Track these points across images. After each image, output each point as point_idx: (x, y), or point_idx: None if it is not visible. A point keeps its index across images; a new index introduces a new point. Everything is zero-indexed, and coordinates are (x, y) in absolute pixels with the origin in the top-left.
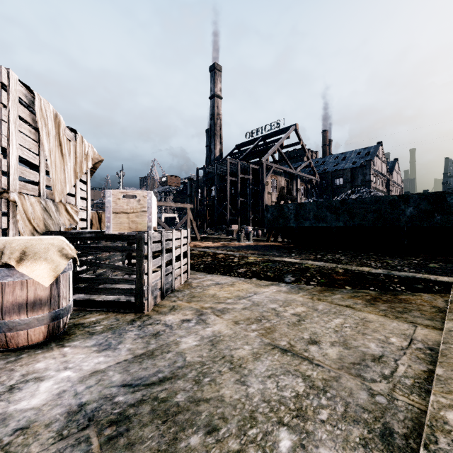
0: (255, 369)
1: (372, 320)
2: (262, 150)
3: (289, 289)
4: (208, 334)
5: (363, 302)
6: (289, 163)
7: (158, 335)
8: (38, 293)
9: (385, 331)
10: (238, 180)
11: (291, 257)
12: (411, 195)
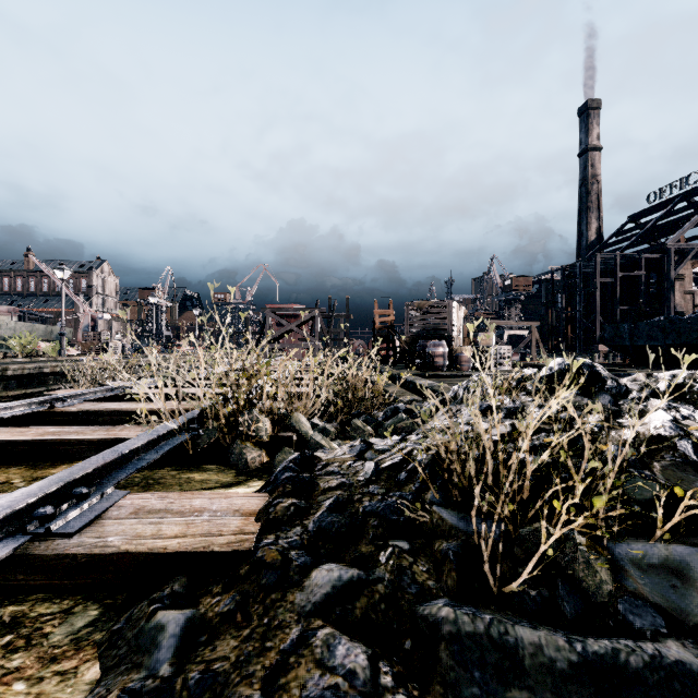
0: None
1: None
2: (677, 221)
3: None
4: None
5: None
6: None
7: None
8: (467, 359)
9: None
10: (615, 282)
11: None
12: None
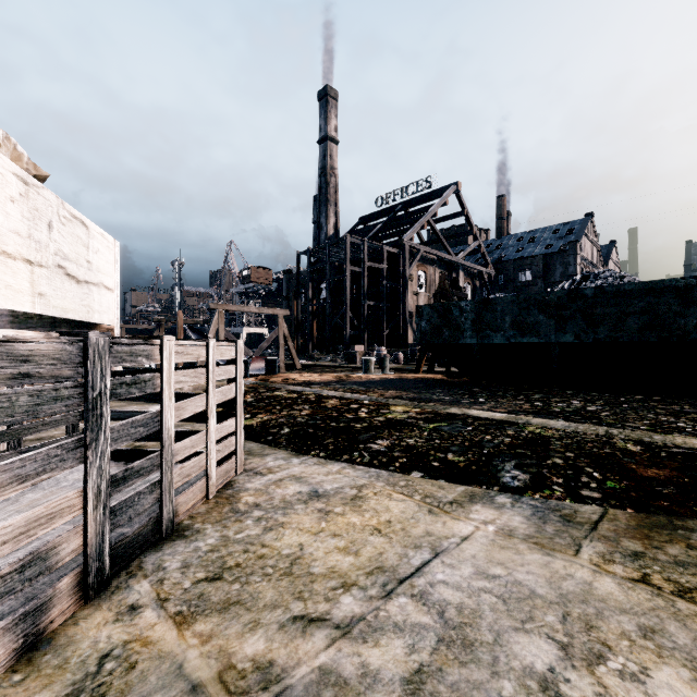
0: None
1: None
2: (404, 224)
3: (532, 521)
4: None
5: None
6: (446, 245)
7: None
8: None
9: None
10: (364, 272)
11: (482, 407)
12: None
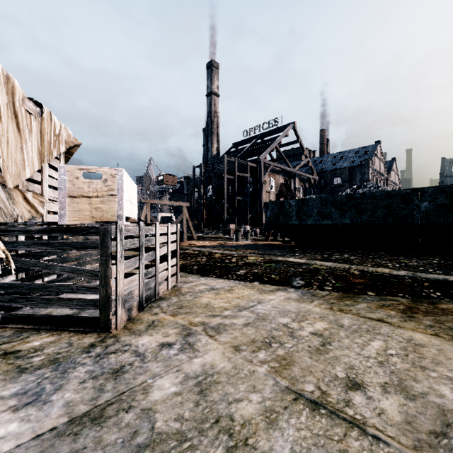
0: (271, 450)
1: (423, 342)
2: (260, 148)
3: (299, 295)
4: (195, 370)
5: (398, 314)
6: (287, 161)
7: (121, 372)
8: None
9: (451, 363)
10: (235, 179)
11: (295, 257)
12: (426, 188)
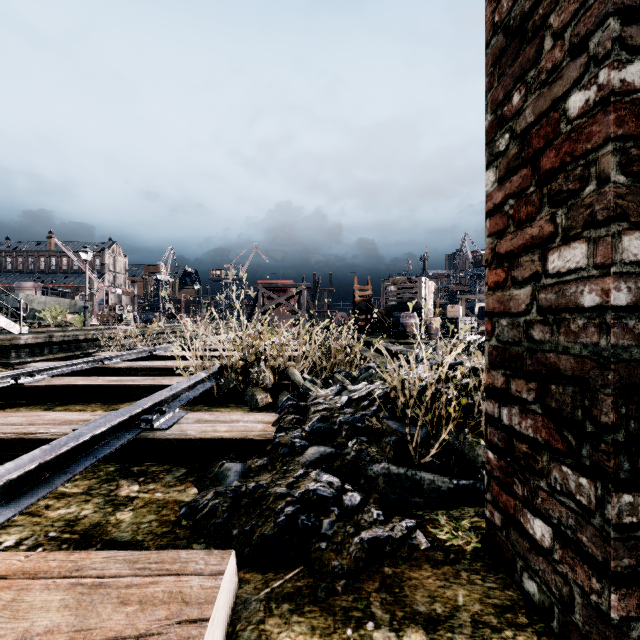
0: None
1: None
2: None
3: None
4: None
5: None
6: None
7: None
8: (436, 329)
9: None
10: None
11: None
12: None
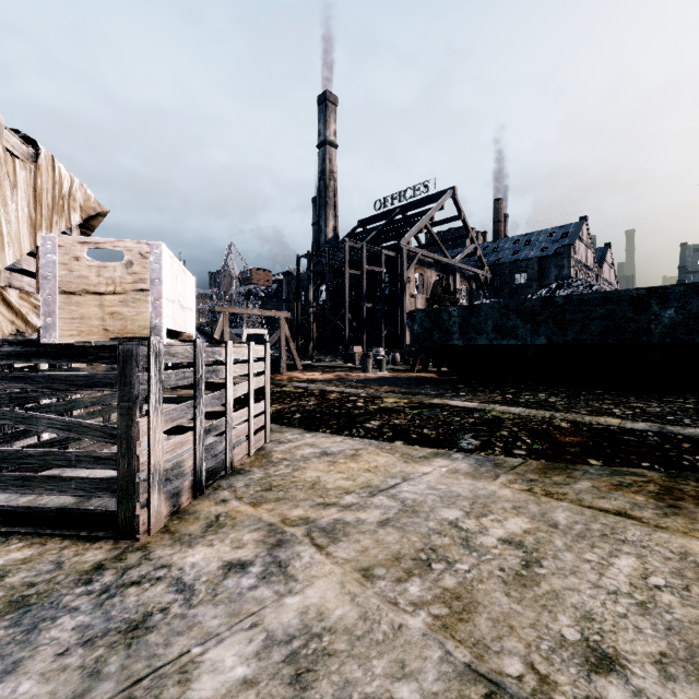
0: None
1: None
2: (401, 228)
3: (473, 466)
4: (288, 624)
5: (650, 501)
6: (443, 248)
7: (143, 629)
8: None
9: None
10: (362, 275)
11: (460, 399)
12: (672, 286)
